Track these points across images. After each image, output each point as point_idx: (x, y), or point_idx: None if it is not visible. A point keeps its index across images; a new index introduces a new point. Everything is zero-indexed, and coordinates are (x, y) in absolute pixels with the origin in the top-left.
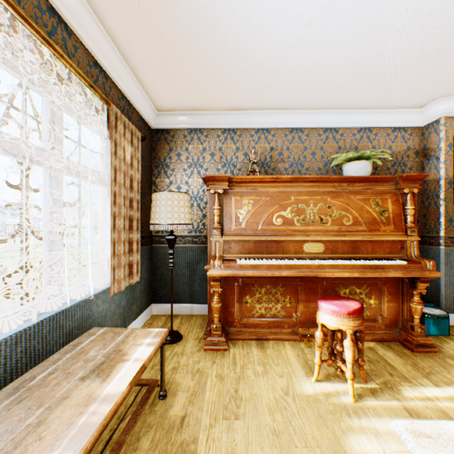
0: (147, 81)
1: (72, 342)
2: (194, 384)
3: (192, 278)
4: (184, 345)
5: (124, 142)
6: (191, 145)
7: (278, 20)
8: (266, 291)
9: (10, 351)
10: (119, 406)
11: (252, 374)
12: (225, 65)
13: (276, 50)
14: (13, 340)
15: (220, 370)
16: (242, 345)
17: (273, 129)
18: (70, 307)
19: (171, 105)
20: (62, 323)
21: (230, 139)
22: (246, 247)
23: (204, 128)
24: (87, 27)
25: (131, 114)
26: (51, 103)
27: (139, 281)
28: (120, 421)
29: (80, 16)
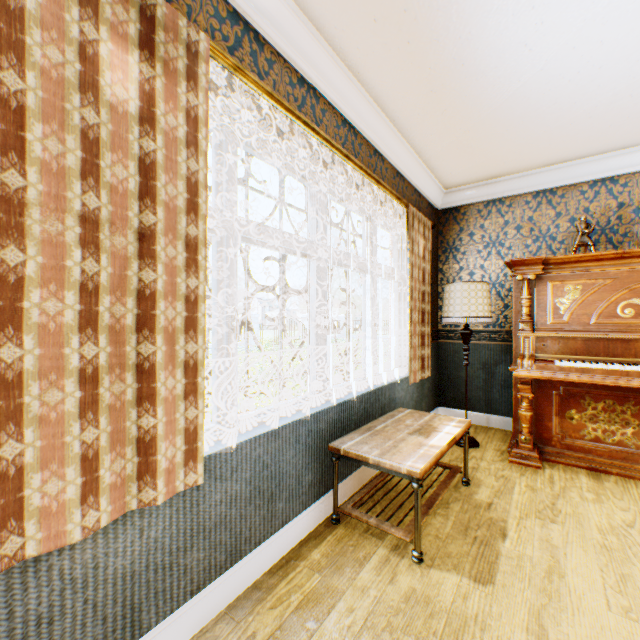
0: (438, 167)
1: (388, 413)
2: (497, 485)
3: (488, 383)
4: (482, 452)
5: (418, 237)
6: (486, 221)
7: (616, 67)
8: (604, 408)
9: (358, 406)
10: (442, 454)
11: (576, 497)
12: (537, 127)
13: (617, 91)
14: (359, 399)
15: (531, 483)
16: (563, 470)
17: (622, 176)
18: (383, 386)
19: (462, 180)
20: (379, 397)
21: (544, 203)
22: (569, 346)
23: (505, 196)
24: (394, 148)
25: (420, 204)
26: (369, 222)
27: (426, 377)
28: (431, 482)
29: (390, 143)
